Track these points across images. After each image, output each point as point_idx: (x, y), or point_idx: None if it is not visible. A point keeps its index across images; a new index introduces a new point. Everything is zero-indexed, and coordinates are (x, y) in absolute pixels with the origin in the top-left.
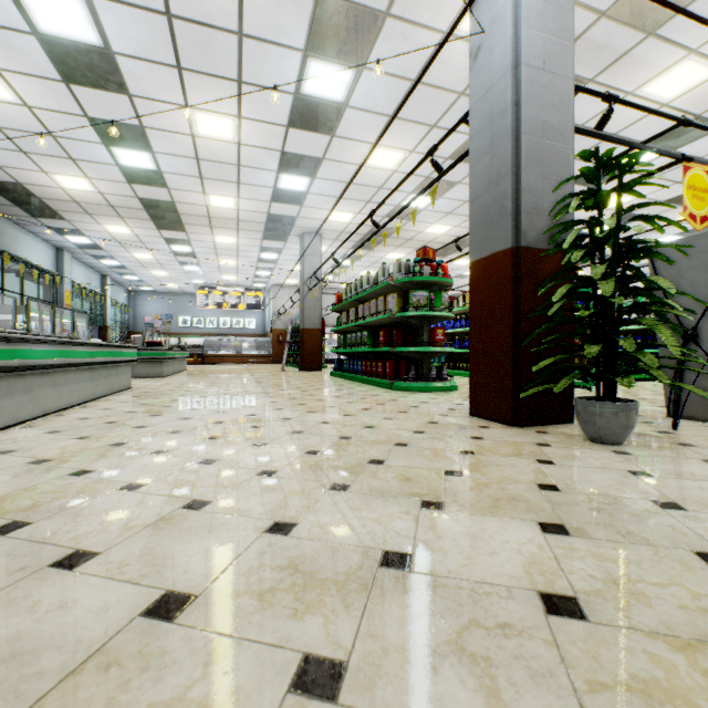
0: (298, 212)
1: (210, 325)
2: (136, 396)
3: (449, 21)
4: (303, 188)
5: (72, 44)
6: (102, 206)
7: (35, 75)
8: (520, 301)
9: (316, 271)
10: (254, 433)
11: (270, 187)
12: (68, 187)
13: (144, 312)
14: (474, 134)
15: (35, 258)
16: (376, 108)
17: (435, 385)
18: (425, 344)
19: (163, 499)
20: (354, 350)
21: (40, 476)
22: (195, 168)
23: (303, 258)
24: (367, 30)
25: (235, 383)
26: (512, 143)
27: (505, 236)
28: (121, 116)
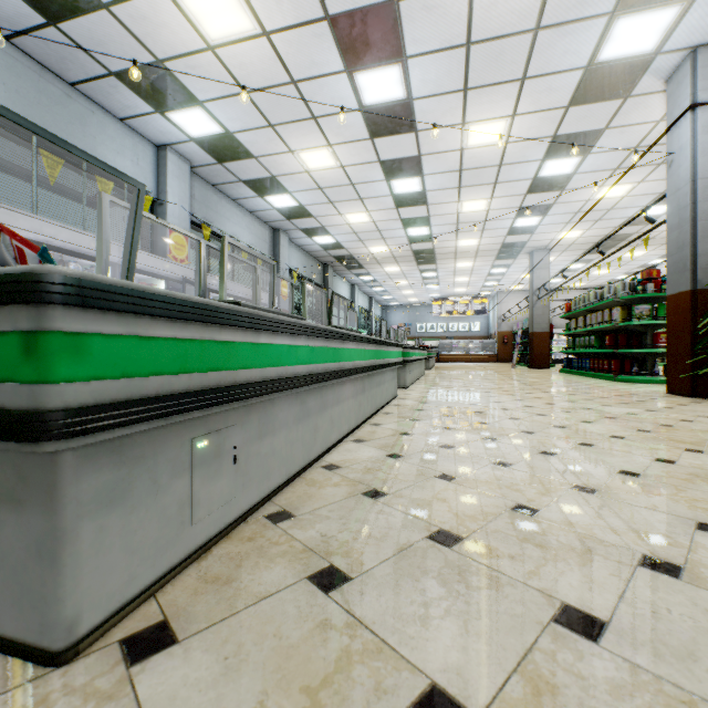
0: (528, 238)
1: (440, 330)
2: (436, 378)
3: (660, 115)
4: (535, 223)
5: (407, 194)
6: (388, 258)
7: (384, 209)
8: (696, 322)
9: (545, 284)
10: (523, 391)
11: (507, 228)
12: (374, 252)
13: (391, 322)
14: (668, 214)
15: (344, 293)
16: (601, 168)
17: (656, 379)
18: (648, 346)
19: (506, 399)
20: (582, 351)
21: (457, 393)
22: (454, 228)
23: (532, 272)
24: (590, 139)
25: (484, 374)
26: (690, 227)
27: (686, 282)
28: (418, 215)
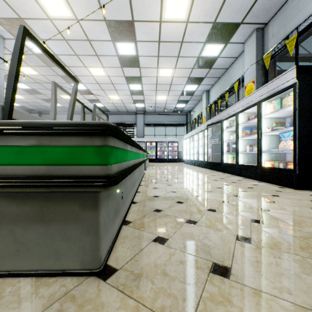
0: None
1: None
2: None
3: None
4: None
5: None
6: None
7: None
8: None
9: None
10: None
11: None
12: None
13: None
14: None
15: None
16: None
17: None
18: None
19: None
20: None
21: None
22: None
23: None
24: None
25: None
26: None
27: None
28: None
